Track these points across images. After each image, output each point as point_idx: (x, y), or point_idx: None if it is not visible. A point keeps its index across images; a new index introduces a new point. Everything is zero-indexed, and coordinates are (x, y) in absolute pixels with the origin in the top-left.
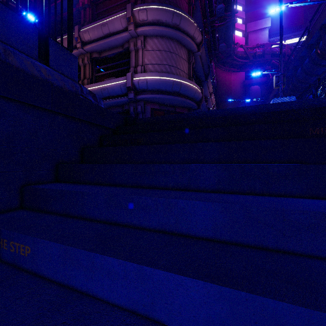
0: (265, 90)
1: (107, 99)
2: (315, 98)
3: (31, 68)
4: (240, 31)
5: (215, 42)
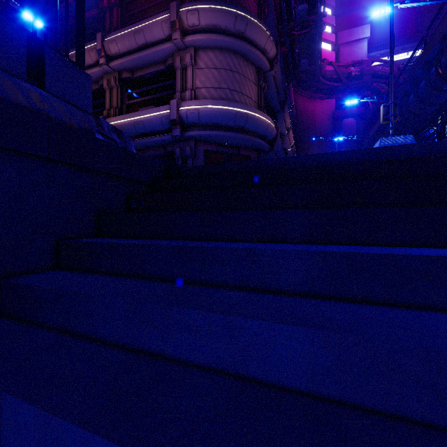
0: (362, 124)
1: (143, 137)
2: (441, 137)
3: (14, 91)
4: (328, 43)
5: (294, 58)
